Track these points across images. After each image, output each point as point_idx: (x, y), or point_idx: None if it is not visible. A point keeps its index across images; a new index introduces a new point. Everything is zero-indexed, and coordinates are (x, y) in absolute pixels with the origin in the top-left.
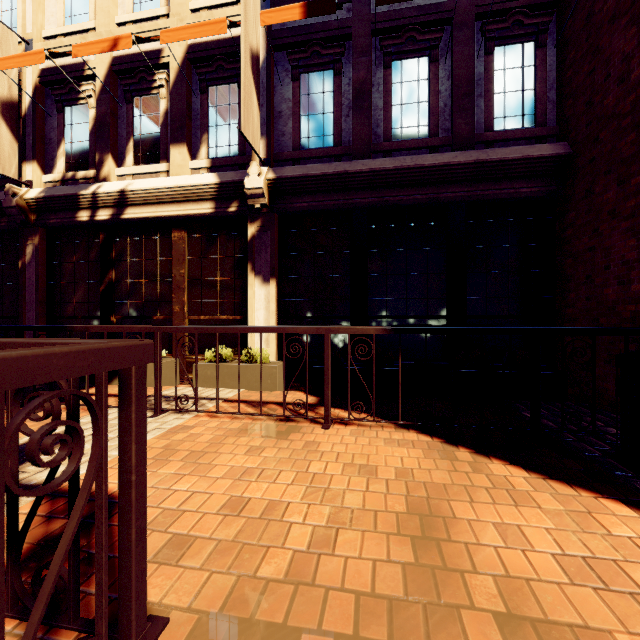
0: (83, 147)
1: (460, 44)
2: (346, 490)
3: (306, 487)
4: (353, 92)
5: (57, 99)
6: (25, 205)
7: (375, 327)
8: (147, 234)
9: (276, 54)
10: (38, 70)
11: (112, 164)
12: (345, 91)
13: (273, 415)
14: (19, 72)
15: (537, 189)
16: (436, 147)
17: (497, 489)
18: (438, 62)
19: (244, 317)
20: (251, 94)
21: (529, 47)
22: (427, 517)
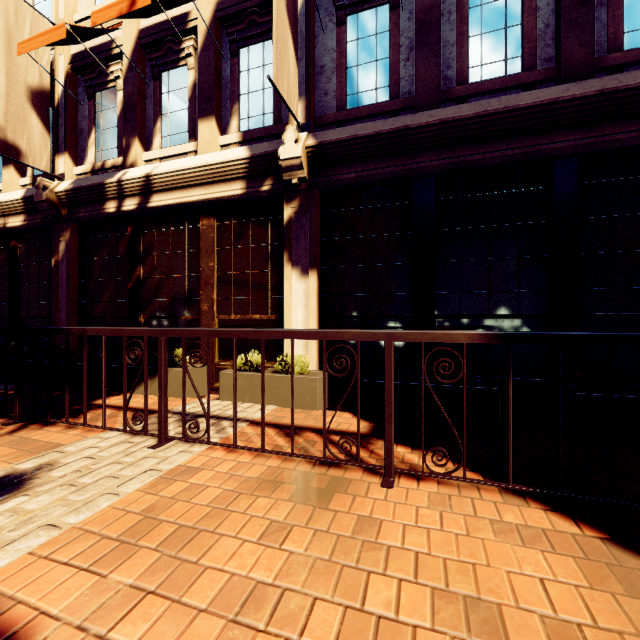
0: (112, 134)
1: None
2: None
3: None
4: (415, 25)
5: (87, 85)
6: (56, 199)
7: (467, 332)
8: (175, 224)
9: None
10: (69, 56)
11: (139, 148)
12: (404, 28)
13: (309, 457)
14: (52, 61)
15: None
16: (533, 84)
17: None
18: None
19: (280, 317)
20: (286, 40)
21: None
22: None
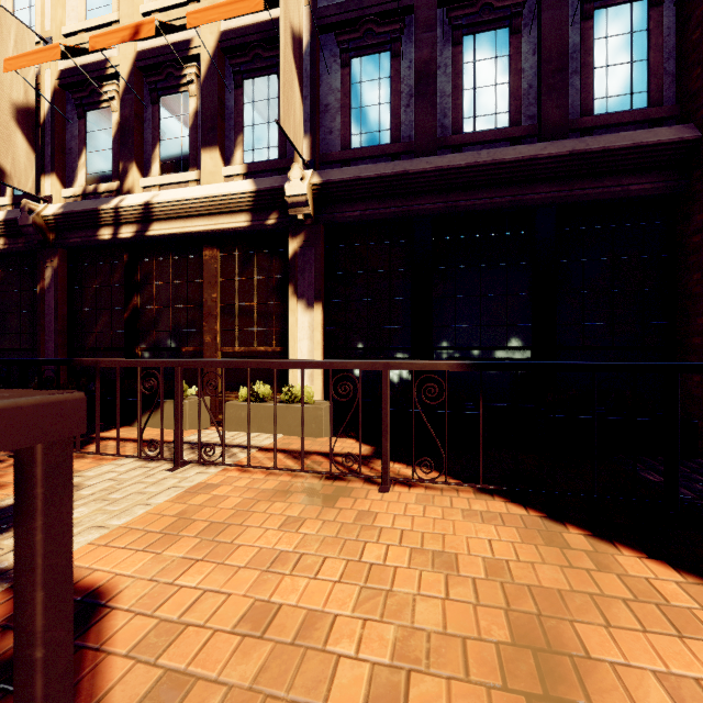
0: (106, 156)
1: (550, 8)
2: (416, 594)
3: (359, 586)
4: (415, 76)
5: (78, 103)
6: (43, 223)
7: (448, 362)
8: (175, 253)
9: (322, 37)
10: (57, 71)
11: (136, 174)
12: (405, 76)
13: (317, 472)
14: (37, 75)
15: (652, 185)
16: (518, 138)
17: (639, 601)
18: (521, 33)
19: (285, 348)
20: (292, 82)
21: (640, 7)
22: (543, 651)
